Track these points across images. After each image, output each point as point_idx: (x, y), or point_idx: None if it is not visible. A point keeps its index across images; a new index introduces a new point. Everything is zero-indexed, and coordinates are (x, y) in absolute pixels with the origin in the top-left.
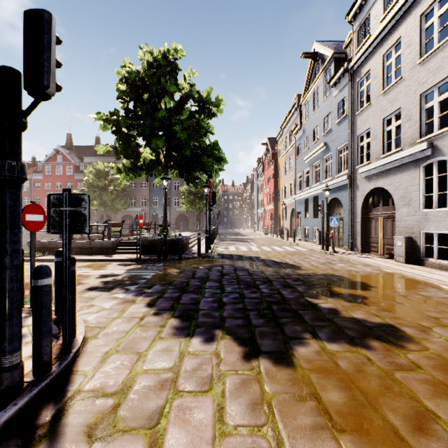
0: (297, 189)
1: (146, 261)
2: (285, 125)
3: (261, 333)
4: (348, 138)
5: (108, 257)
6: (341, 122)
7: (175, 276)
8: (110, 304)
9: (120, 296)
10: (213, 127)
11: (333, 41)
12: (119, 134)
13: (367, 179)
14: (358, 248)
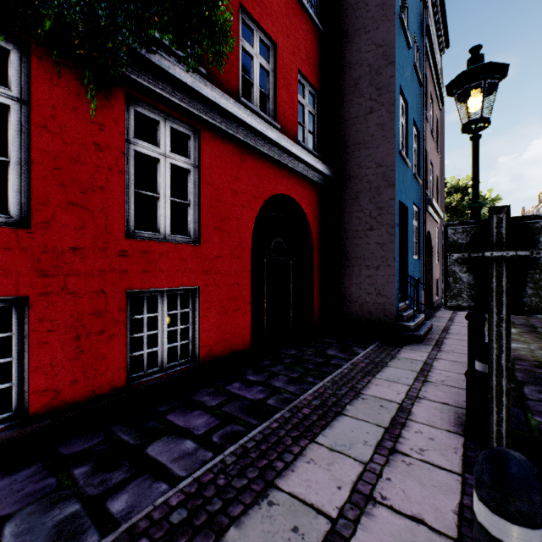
0: None
1: None
2: None
3: None
4: None
5: None
6: None
7: None
8: None
9: None
10: None
11: None
12: None
13: None
14: None
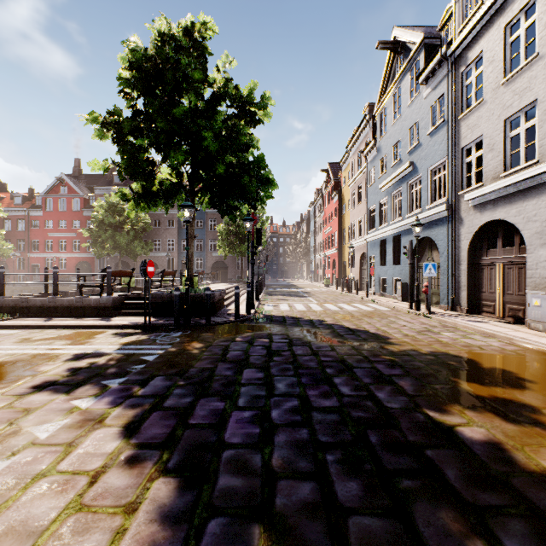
0: (370, 227)
1: (158, 328)
2: (352, 145)
3: (364, 542)
4: (447, 153)
5: (103, 321)
6: (436, 132)
7: (194, 356)
8: (53, 427)
9: (83, 405)
10: (258, 139)
11: (420, 26)
12: (122, 143)
13: (477, 209)
14: (463, 307)
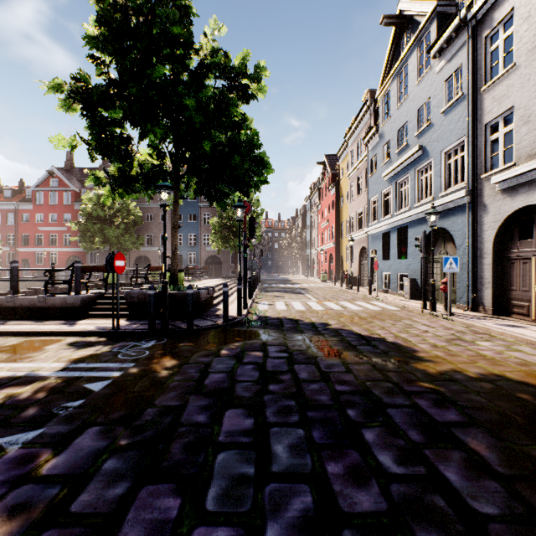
0: (371, 219)
1: (128, 334)
2: (351, 134)
3: None
4: (466, 131)
5: (66, 325)
6: (452, 109)
7: (159, 383)
8: None
9: None
10: (252, 119)
11: None
12: (90, 115)
13: (506, 193)
14: (487, 307)
